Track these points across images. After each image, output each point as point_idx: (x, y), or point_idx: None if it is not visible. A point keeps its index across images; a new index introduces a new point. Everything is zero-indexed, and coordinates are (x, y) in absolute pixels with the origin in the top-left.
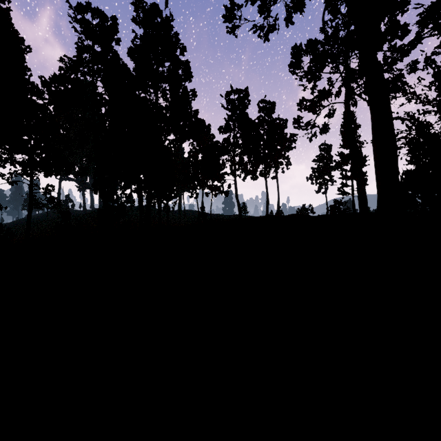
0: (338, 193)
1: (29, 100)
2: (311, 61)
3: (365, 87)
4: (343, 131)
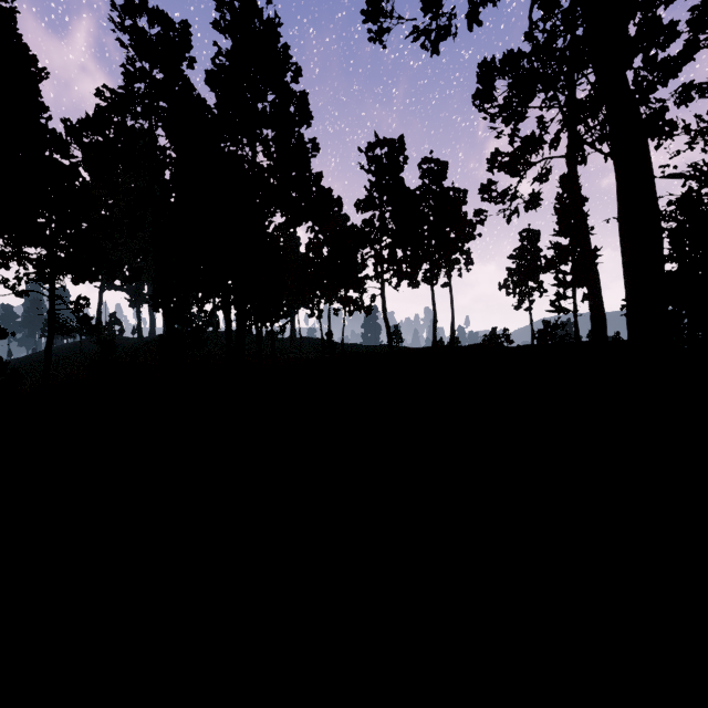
0: (551, 310)
1: (49, 160)
2: (511, 88)
3: (601, 132)
4: (559, 209)
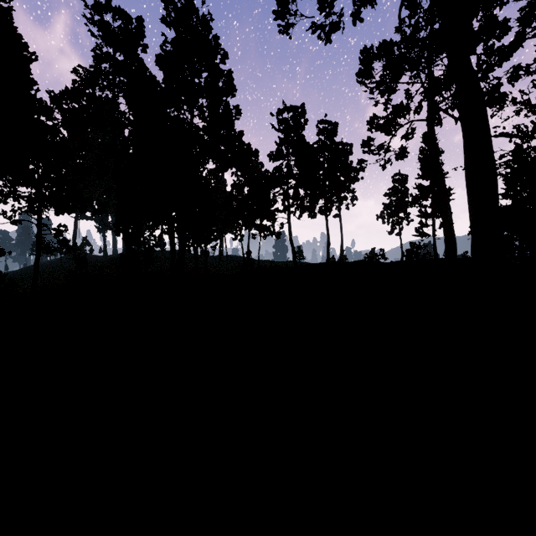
0: (416, 235)
1: (37, 121)
2: (385, 68)
3: (453, 101)
4: (422, 158)
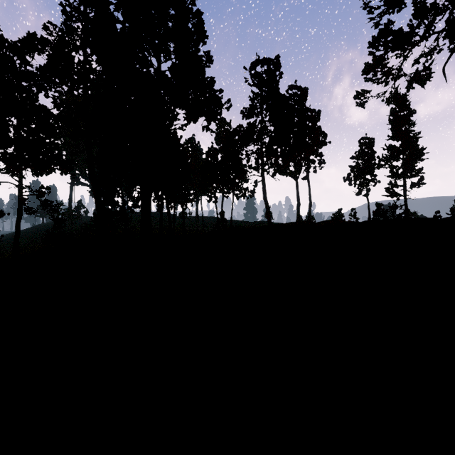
0: (386, 195)
1: None
2: None
3: None
4: (393, 119)
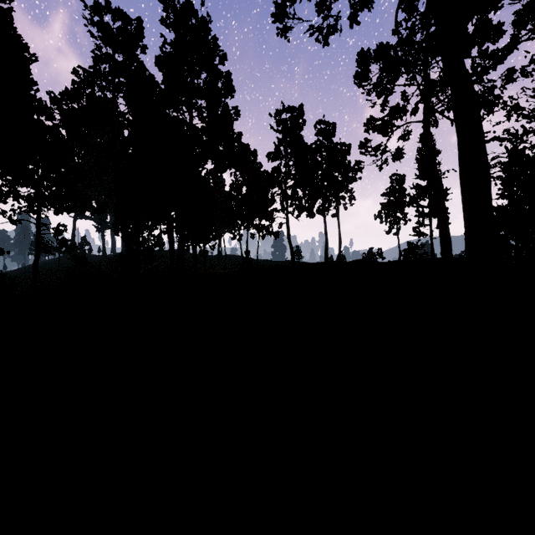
0: (413, 235)
1: (36, 121)
2: (382, 71)
3: (448, 103)
4: (419, 159)
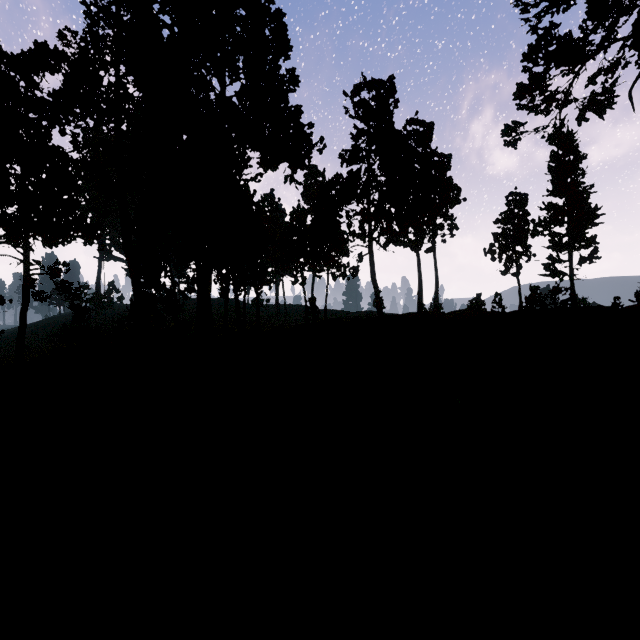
0: (545, 274)
1: None
2: None
3: None
4: (554, 167)
